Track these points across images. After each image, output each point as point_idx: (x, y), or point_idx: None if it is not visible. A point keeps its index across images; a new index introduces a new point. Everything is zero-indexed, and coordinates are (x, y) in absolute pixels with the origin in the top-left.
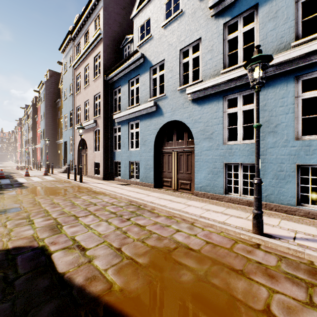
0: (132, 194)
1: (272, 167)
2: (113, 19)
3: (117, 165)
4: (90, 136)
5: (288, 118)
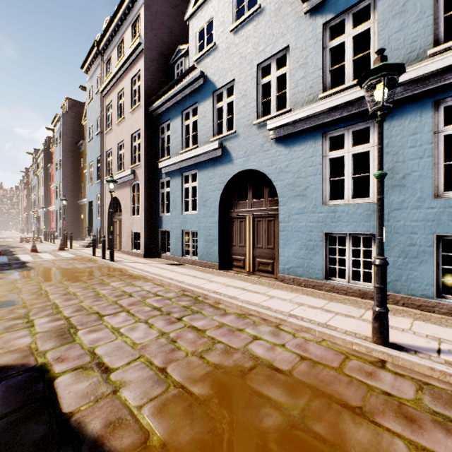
0: (186, 280)
1: (397, 239)
2: (159, 22)
3: (165, 236)
4: (126, 194)
5: (422, 165)
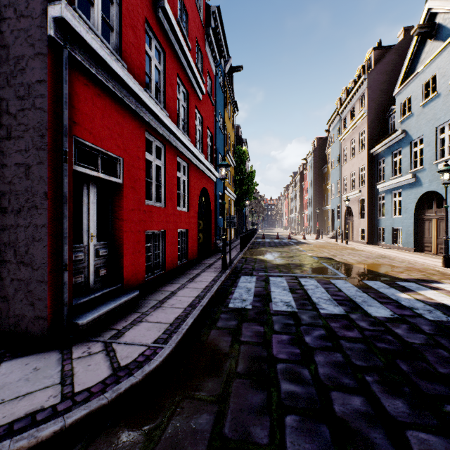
0: (384, 252)
1: None
2: (378, 91)
3: (381, 231)
4: (355, 205)
5: None
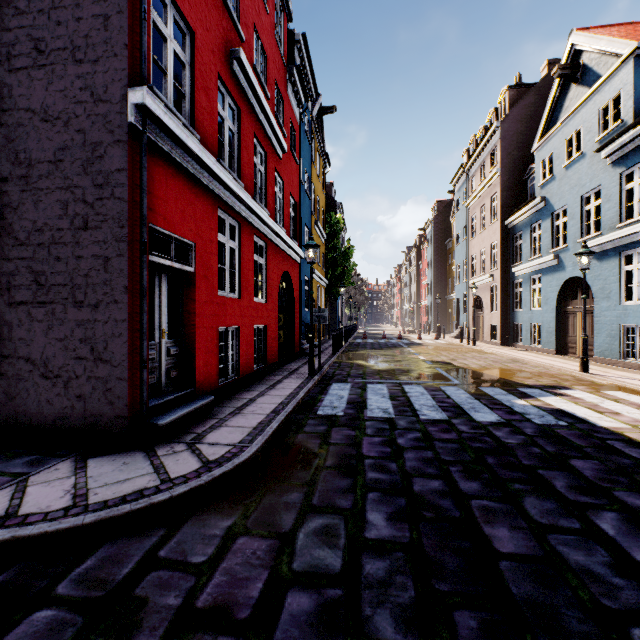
0: (518, 355)
1: None
2: (515, 144)
3: (518, 329)
4: (486, 293)
5: None
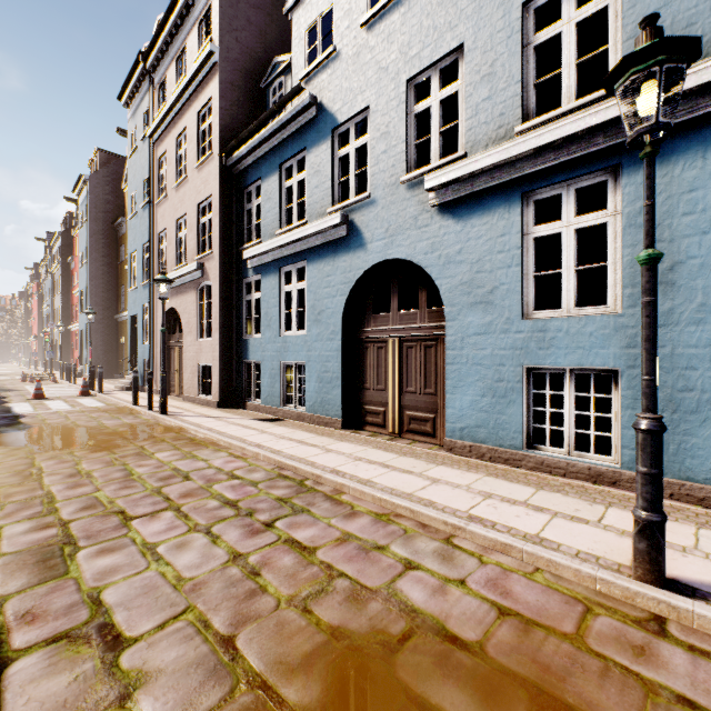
0: (285, 448)
1: (660, 380)
2: (244, 19)
3: (253, 372)
4: (189, 303)
5: (707, 246)
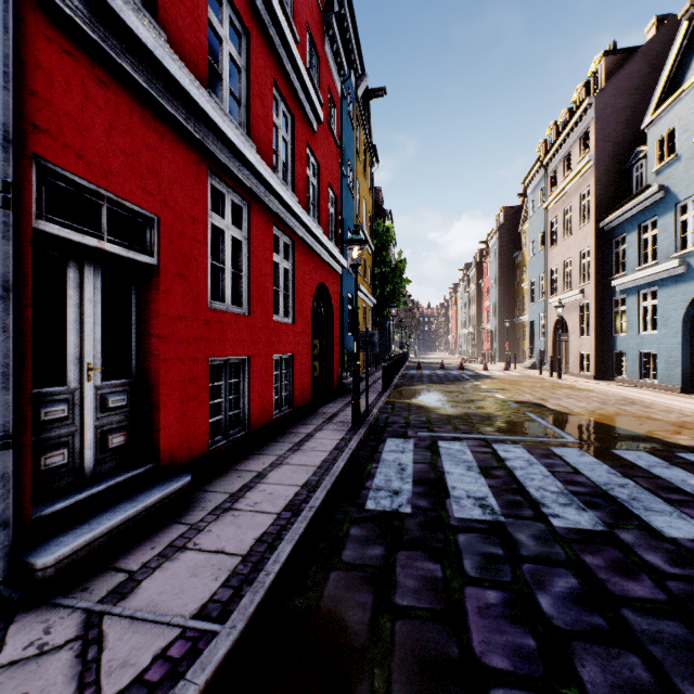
0: (630, 394)
1: None
2: (613, 124)
3: (619, 358)
4: (572, 314)
5: None
